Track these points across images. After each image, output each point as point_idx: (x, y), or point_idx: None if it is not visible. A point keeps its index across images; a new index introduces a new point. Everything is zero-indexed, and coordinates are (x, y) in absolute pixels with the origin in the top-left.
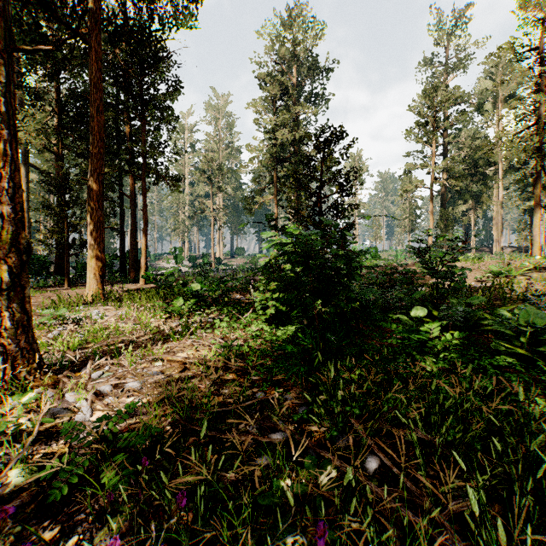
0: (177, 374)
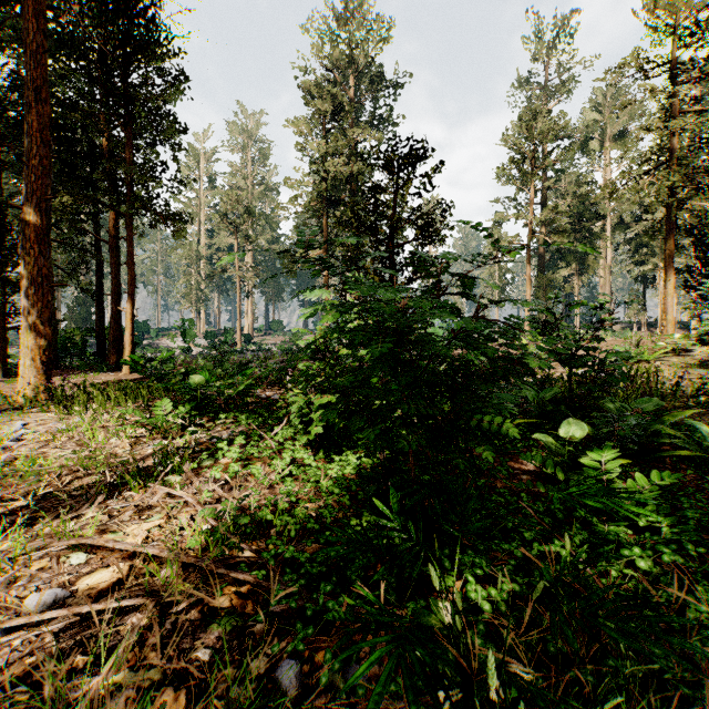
0: (94, 608)
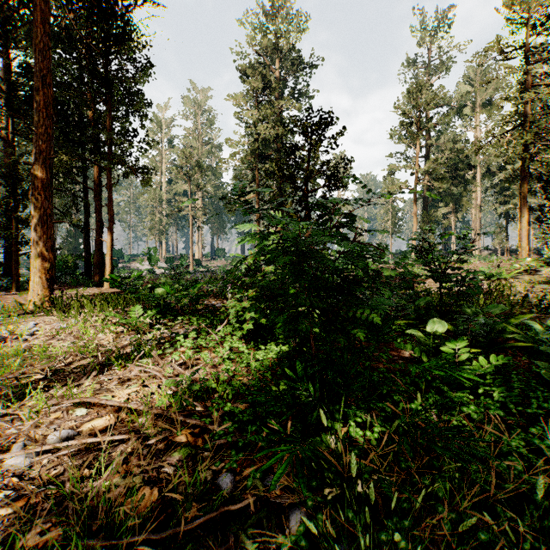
0: (95, 440)
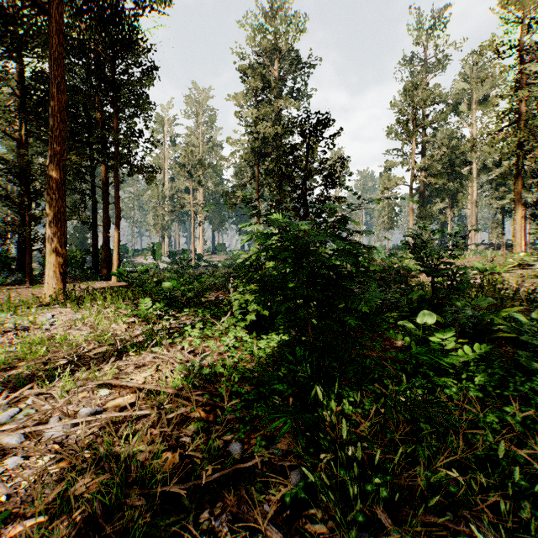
0: (121, 414)
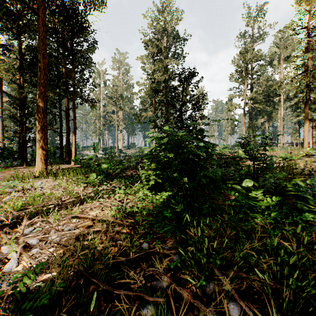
0: (86, 230)
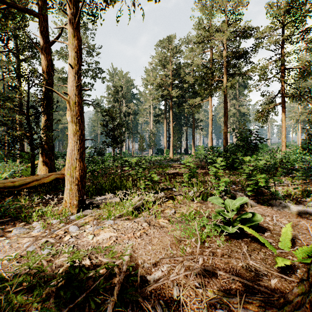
0: None
